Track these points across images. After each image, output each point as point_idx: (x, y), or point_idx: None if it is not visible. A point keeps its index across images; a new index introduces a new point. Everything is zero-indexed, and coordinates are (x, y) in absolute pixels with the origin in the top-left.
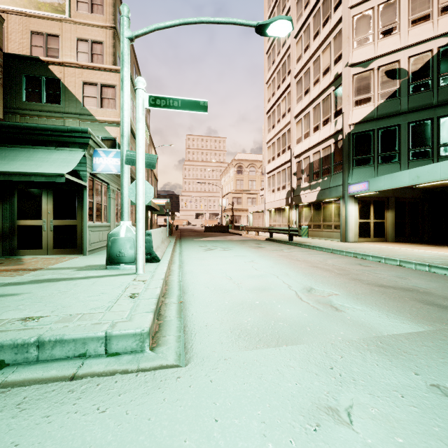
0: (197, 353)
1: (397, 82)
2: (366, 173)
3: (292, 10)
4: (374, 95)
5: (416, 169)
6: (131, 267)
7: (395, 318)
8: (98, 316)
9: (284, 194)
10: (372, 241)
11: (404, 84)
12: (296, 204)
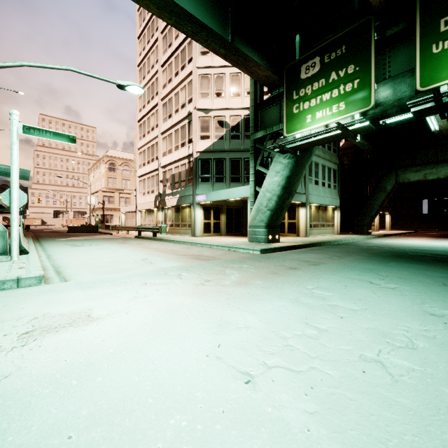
0: (73, 279)
1: (224, 130)
2: (207, 188)
3: (159, 42)
4: (211, 135)
5: (228, 189)
6: (1, 258)
7: (174, 263)
8: (4, 274)
9: (153, 198)
10: (212, 235)
11: (228, 132)
12: (162, 207)
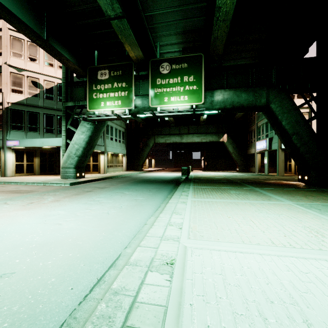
0: None
1: (38, 89)
2: (20, 135)
3: None
4: (25, 91)
5: (42, 139)
6: None
7: None
8: None
9: None
10: (26, 175)
11: (42, 92)
12: None
